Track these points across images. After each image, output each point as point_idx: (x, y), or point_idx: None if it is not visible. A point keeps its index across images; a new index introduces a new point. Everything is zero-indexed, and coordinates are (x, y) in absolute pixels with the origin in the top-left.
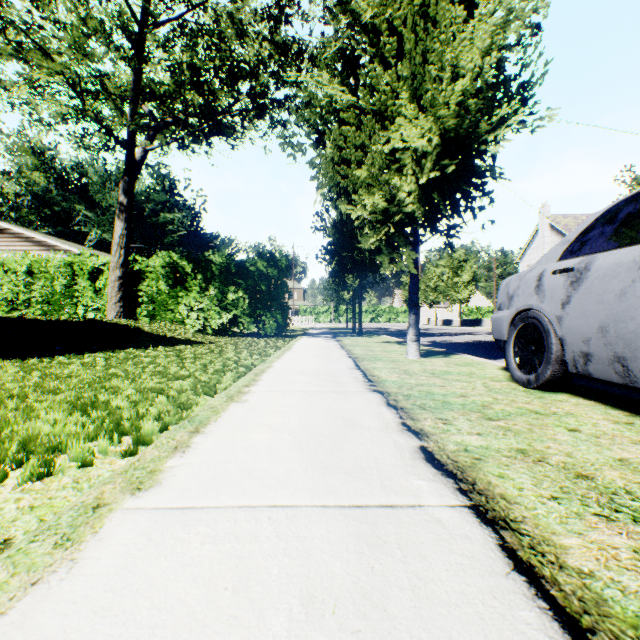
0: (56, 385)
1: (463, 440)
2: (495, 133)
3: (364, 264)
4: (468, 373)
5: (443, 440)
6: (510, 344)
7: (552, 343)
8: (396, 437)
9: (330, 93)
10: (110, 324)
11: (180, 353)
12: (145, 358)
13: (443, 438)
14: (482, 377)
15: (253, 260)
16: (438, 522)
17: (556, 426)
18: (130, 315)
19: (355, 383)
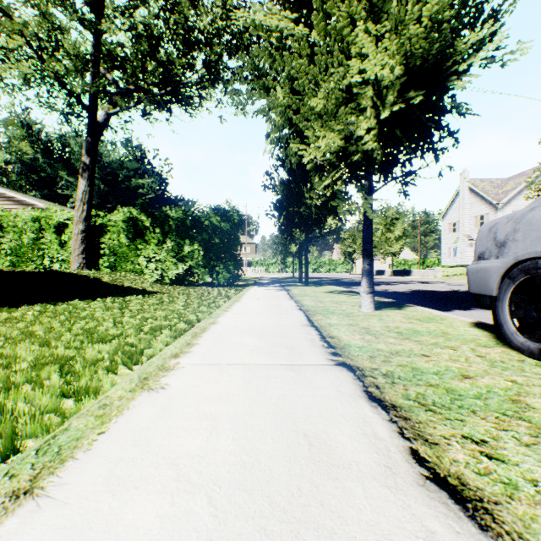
0: None
1: None
2: (468, 58)
3: (310, 219)
4: (441, 333)
5: (535, 534)
6: (504, 301)
7: None
8: (425, 514)
9: (280, 27)
10: (69, 275)
11: (126, 305)
12: (84, 311)
13: (529, 523)
14: (462, 339)
15: (207, 215)
16: None
17: None
18: (93, 266)
19: (313, 350)
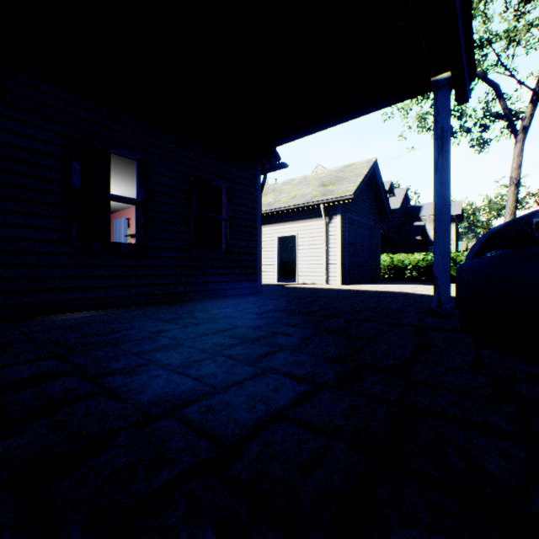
0: None
1: None
2: None
3: None
4: None
5: None
6: None
7: None
8: None
9: None
10: None
11: None
12: None
13: None
14: None
15: None
16: None
17: None
18: None
19: None
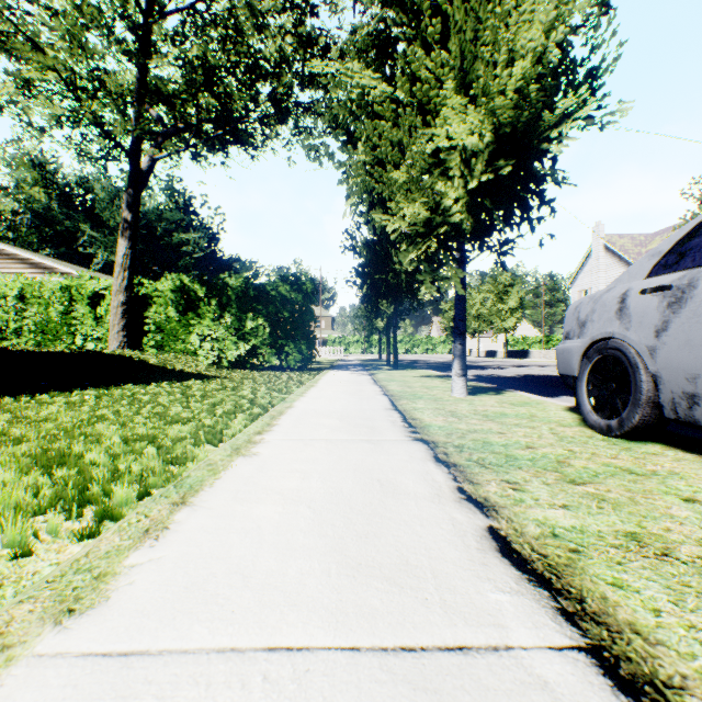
0: (23, 432)
1: (546, 517)
2: (560, 127)
3: (400, 288)
4: (528, 415)
5: (519, 517)
6: (583, 381)
7: (642, 381)
8: (453, 512)
9: (362, 83)
10: (110, 356)
11: (187, 390)
12: (144, 396)
13: (518, 514)
14: (546, 421)
15: (274, 283)
16: (544, 688)
17: (665, 493)
18: (135, 345)
19: (393, 429)
